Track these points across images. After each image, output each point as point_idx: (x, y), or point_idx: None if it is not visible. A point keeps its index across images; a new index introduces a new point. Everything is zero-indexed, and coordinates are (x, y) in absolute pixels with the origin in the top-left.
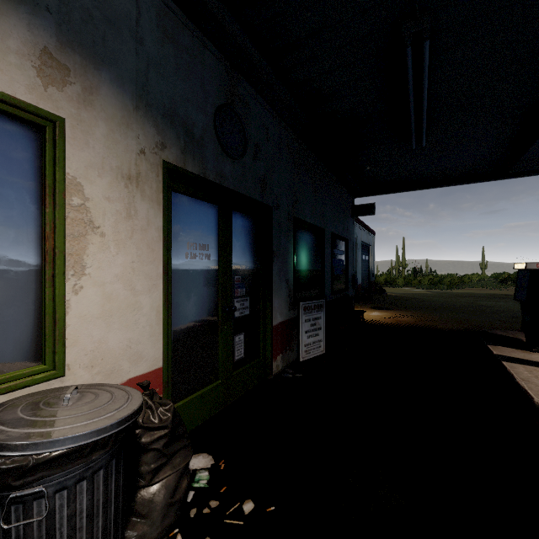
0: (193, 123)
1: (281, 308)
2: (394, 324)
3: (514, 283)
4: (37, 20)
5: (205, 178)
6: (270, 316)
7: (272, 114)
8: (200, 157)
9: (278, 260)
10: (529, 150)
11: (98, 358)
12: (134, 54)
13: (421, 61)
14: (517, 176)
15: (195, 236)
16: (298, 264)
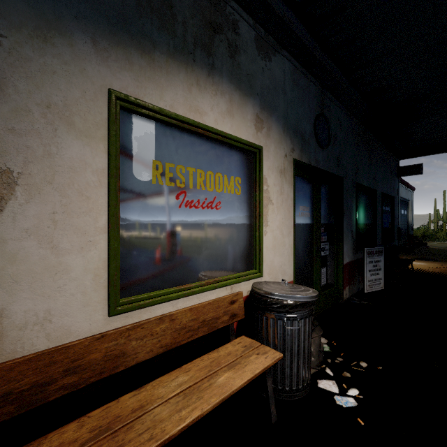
0: (304, 131)
1: (348, 252)
2: (445, 273)
3: None
4: (254, 102)
5: (310, 164)
6: (342, 257)
7: (343, 110)
8: (308, 152)
9: (346, 216)
10: None
11: (271, 270)
12: (283, 101)
13: None
14: None
15: (303, 202)
16: (357, 218)
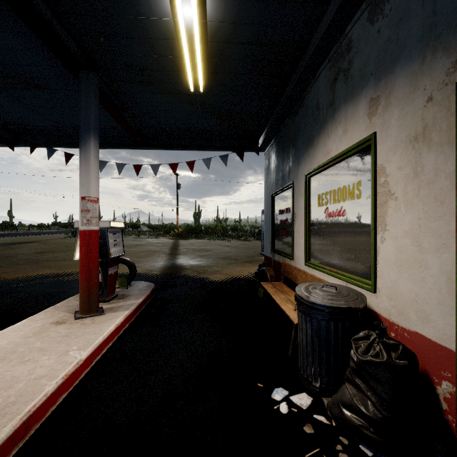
0: None
1: None
2: None
3: None
4: (368, 88)
5: None
6: None
7: None
8: None
9: None
10: None
11: (393, 295)
12: (420, 10)
13: None
14: None
15: None
16: None
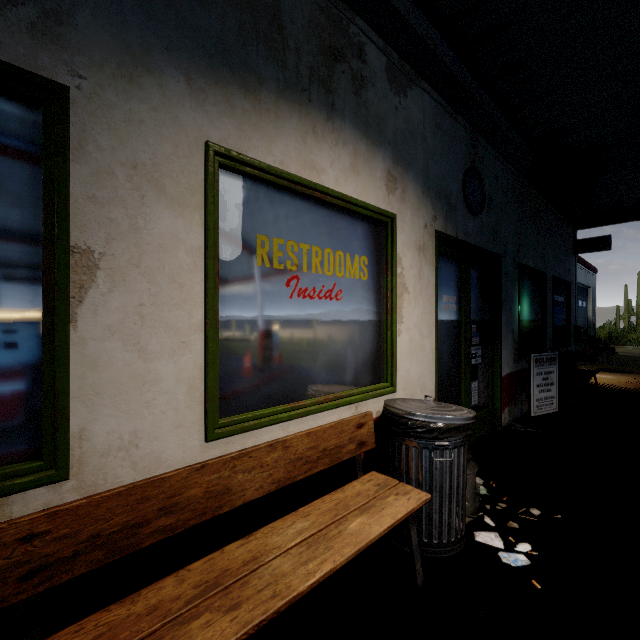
0: (450, 192)
1: (508, 359)
2: None
3: None
4: (385, 153)
5: (457, 238)
6: (499, 366)
7: (501, 162)
8: (454, 221)
9: (505, 310)
10: None
11: (407, 383)
12: (422, 152)
13: None
14: None
15: (447, 289)
16: (520, 313)
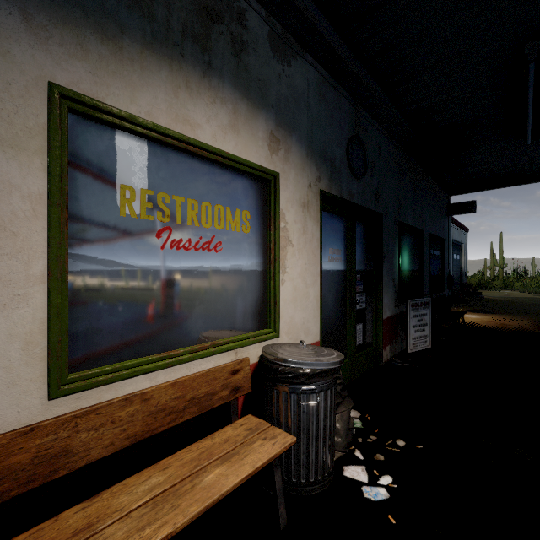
0: (335, 157)
1: (389, 304)
2: (499, 328)
3: None
4: (268, 115)
5: (341, 197)
6: (382, 310)
7: (383, 134)
8: (339, 182)
9: (387, 261)
10: None
11: (291, 328)
12: (306, 118)
13: None
14: None
15: (333, 243)
16: (401, 264)
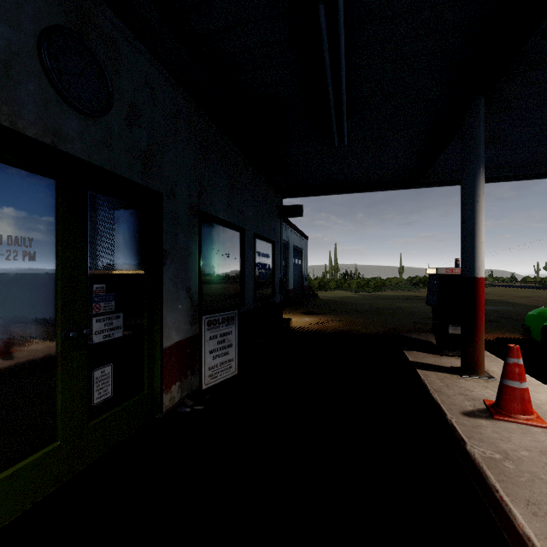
0: None
1: (179, 324)
2: (321, 331)
3: (425, 285)
4: None
5: (13, 129)
6: (159, 335)
7: (162, 73)
8: (3, 95)
9: (173, 263)
10: (438, 161)
11: None
12: None
13: (337, 32)
14: (428, 186)
15: None
16: (207, 267)
